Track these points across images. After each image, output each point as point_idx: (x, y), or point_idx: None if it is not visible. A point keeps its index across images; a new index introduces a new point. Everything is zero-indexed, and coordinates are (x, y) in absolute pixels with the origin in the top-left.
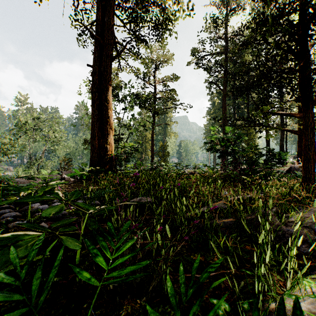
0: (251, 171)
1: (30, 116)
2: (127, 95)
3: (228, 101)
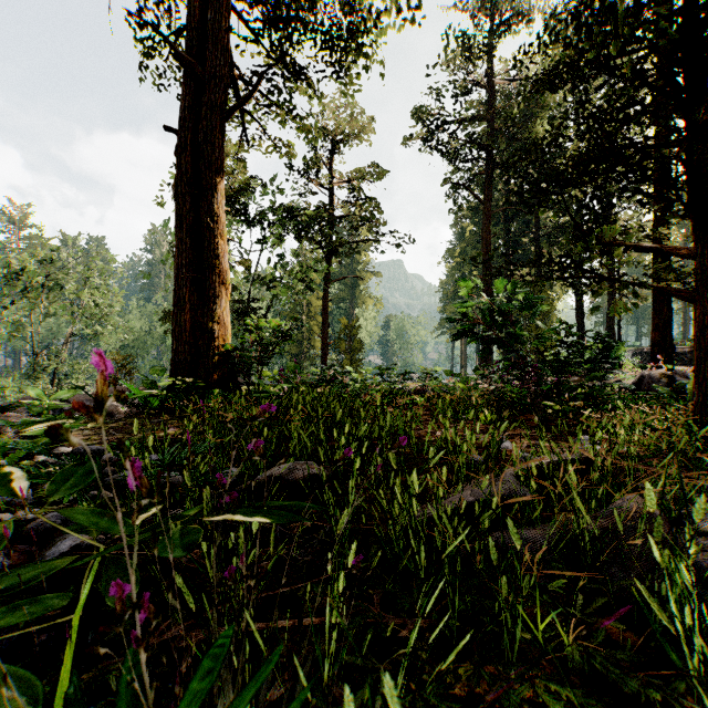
0: (557, 387)
1: (35, 256)
2: (266, 209)
3: (494, 229)
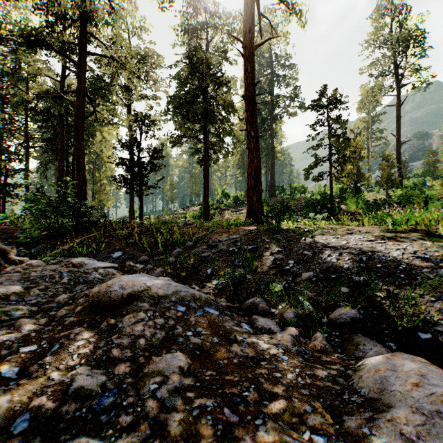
0: None
1: None
2: None
3: None
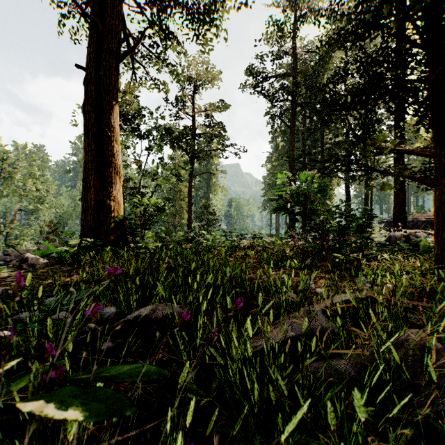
0: (339, 243)
1: None
2: (151, 128)
3: (296, 145)
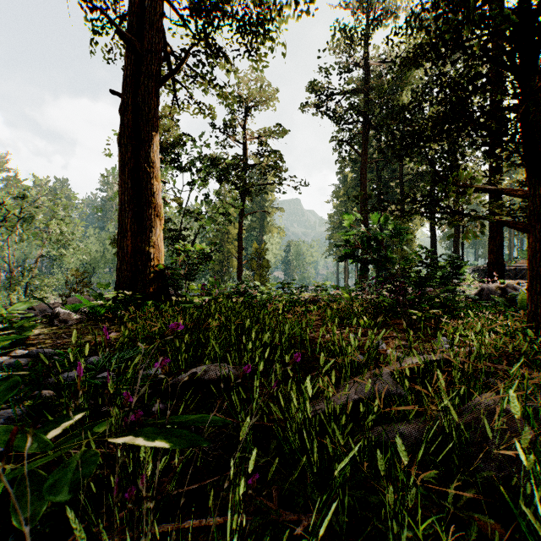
0: (419, 297)
1: (10, 193)
2: (194, 158)
3: (369, 176)
